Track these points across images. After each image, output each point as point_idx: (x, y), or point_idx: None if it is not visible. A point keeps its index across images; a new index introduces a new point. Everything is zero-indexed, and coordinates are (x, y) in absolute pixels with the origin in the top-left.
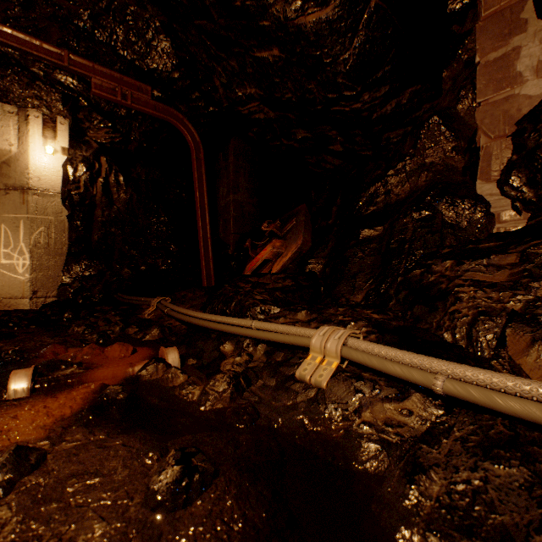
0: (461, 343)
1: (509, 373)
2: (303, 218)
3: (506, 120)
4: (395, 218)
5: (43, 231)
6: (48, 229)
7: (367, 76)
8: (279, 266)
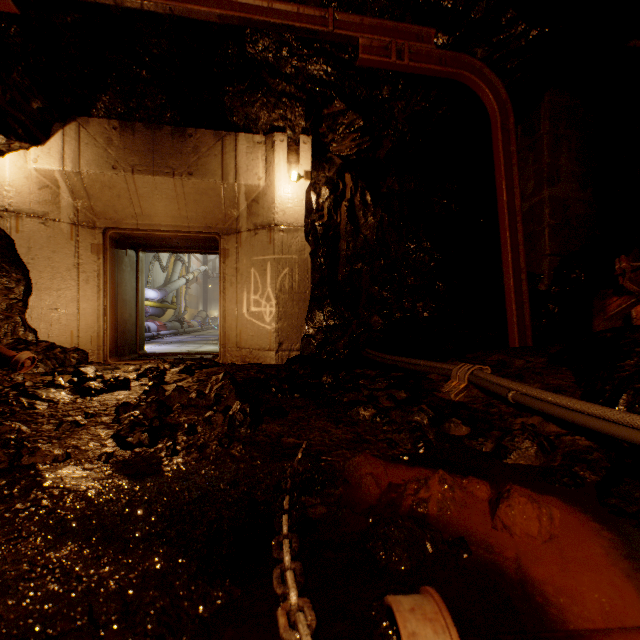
0: None
1: None
2: None
3: None
4: None
5: (287, 273)
6: (292, 270)
7: None
8: None
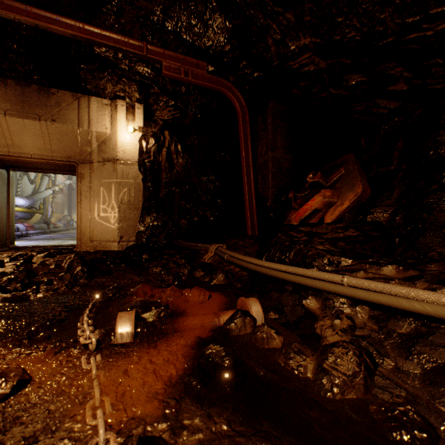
0: None
1: None
2: (355, 166)
3: None
4: None
5: (126, 191)
6: (129, 189)
7: None
8: (335, 215)
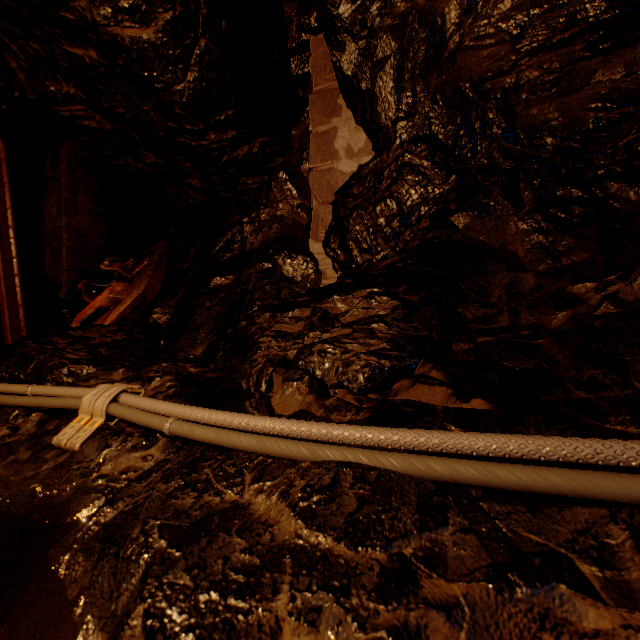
0: (252, 389)
1: (253, 410)
2: (156, 258)
3: (329, 189)
4: (244, 268)
5: None
6: None
7: (209, 115)
8: (115, 316)
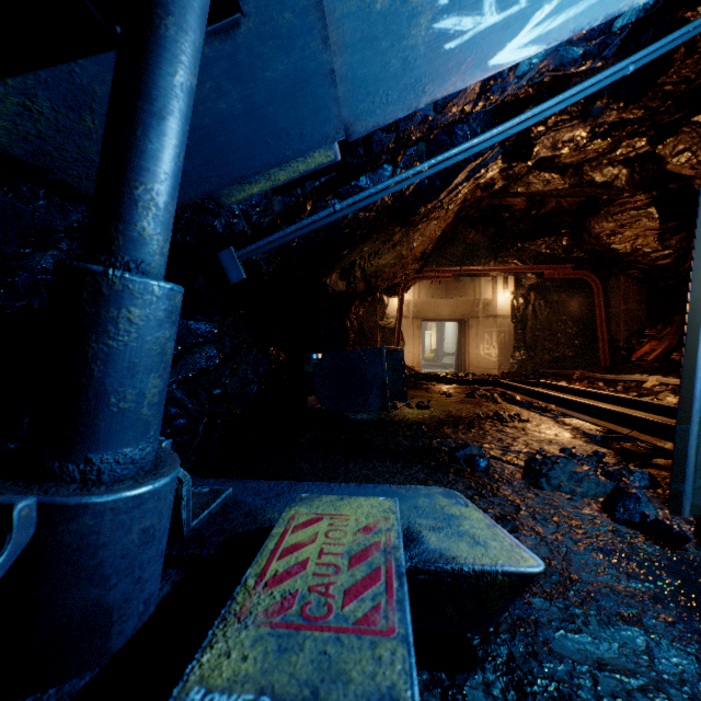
0: None
1: None
2: (673, 328)
3: None
4: None
5: (503, 336)
6: (505, 335)
7: None
8: (652, 356)
